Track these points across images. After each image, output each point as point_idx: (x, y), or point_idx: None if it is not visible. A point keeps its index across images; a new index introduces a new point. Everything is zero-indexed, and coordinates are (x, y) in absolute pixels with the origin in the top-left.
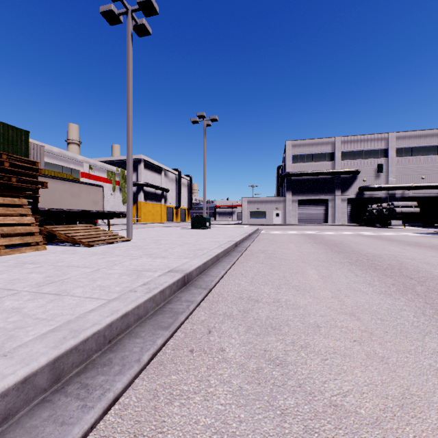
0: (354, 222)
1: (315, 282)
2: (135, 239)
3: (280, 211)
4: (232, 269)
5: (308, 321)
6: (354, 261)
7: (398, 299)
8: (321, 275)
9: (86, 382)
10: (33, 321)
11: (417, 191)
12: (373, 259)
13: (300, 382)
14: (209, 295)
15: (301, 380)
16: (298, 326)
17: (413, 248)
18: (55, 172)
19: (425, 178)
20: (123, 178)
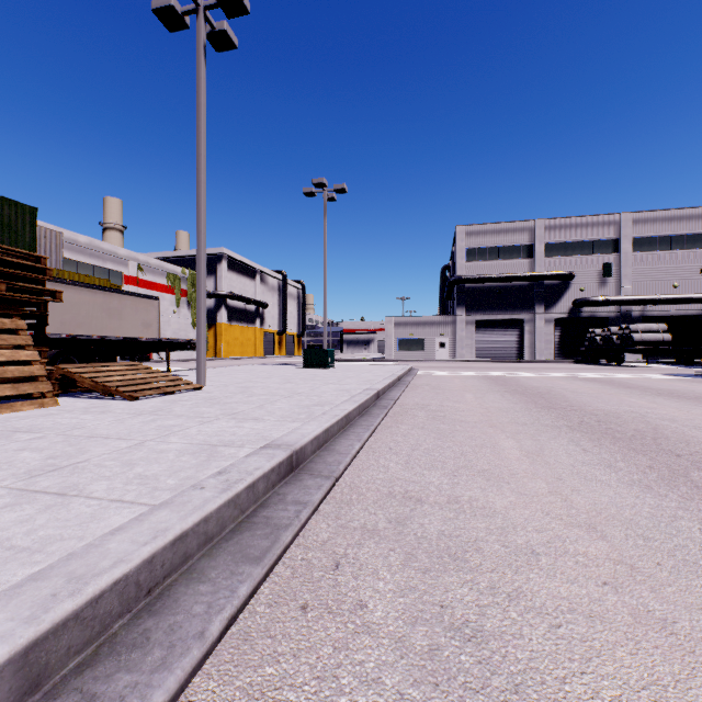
0: (566, 356)
1: (516, 464)
2: (210, 387)
3: (447, 339)
4: (373, 439)
5: (515, 541)
6: (576, 425)
7: (665, 496)
8: (526, 450)
9: (93, 691)
10: (3, 555)
11: (665, 308)
12: (607, 421)
13: (515, 680)
14: (335, 490)
15: (517, 676)
16: (497, 553)
17: (668, 400)
18: (81, 276)
19: (678, 286)
20: (193, 285)
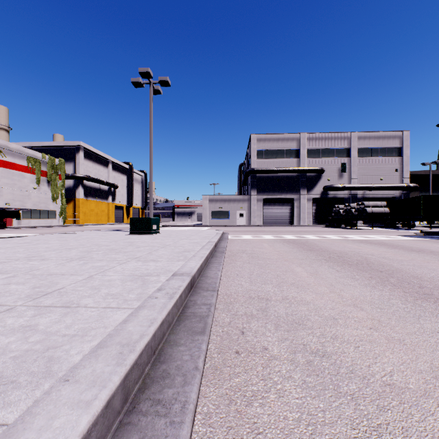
0: (319, 222)
1: None
2: None
3: (245, 211)
4: None
5: None
6: None
7: None
8: None
9: None
10: None
11: (376, 192)
12: None
13: None
14: None
15: None
16: None
17: None
18: None
19: (383, 179)
20: (53, 168)
